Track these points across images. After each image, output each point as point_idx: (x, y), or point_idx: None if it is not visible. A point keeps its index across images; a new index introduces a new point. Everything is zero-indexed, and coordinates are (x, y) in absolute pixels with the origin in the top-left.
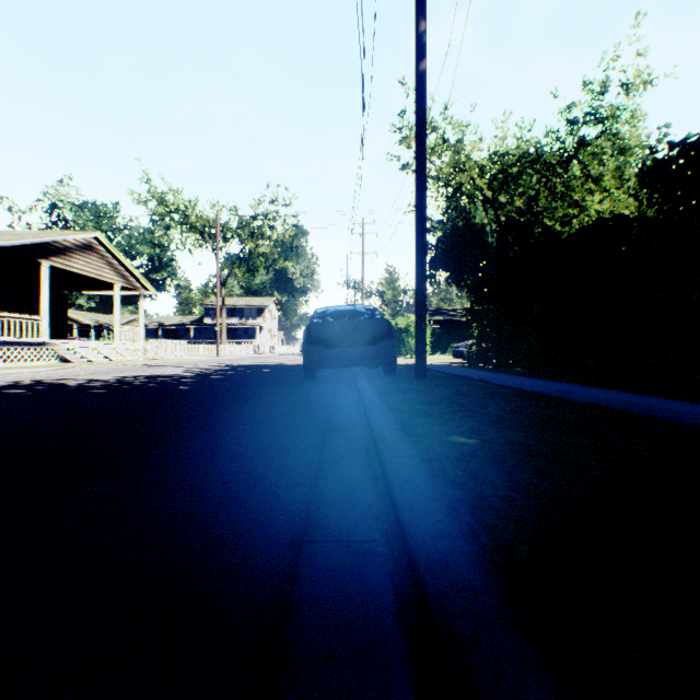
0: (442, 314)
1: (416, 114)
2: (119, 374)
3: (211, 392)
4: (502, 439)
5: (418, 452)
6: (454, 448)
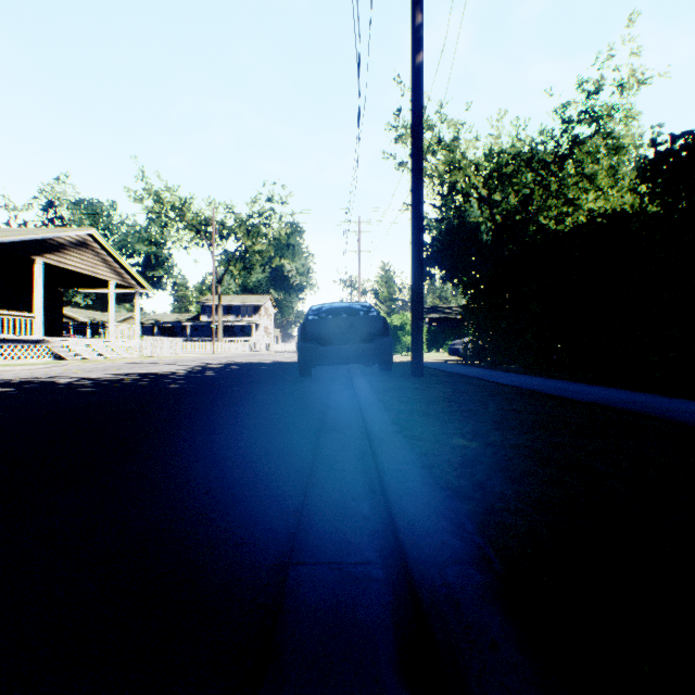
0: (437, 312)
1: (412, 108)
2: (112, 372)
3: (203, 390)
4: (506, 442)
5: (417, 457)
6: (456, 453)
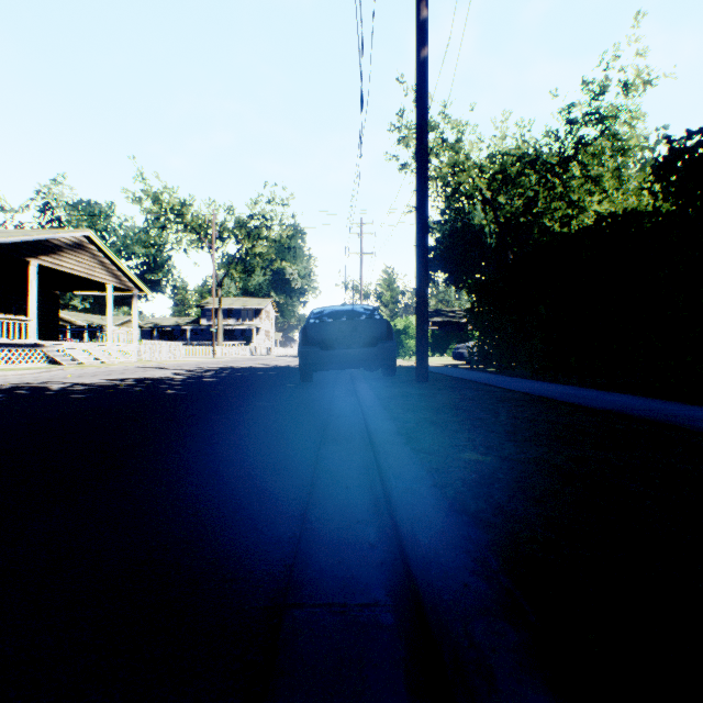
0: (441, 315)
1: (417, 104)
2: (107, 377)
3: (200, 396)
4: (523, 455)
5: (428, 473)
6: (470, 469)
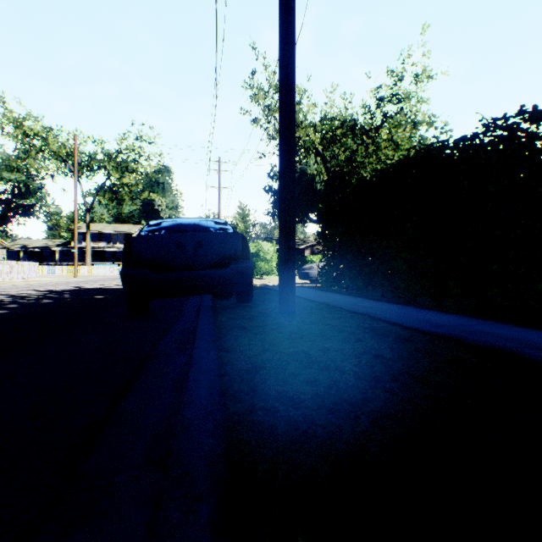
0: None
1: None
2: None
3: None
4: None
5: None
6: None
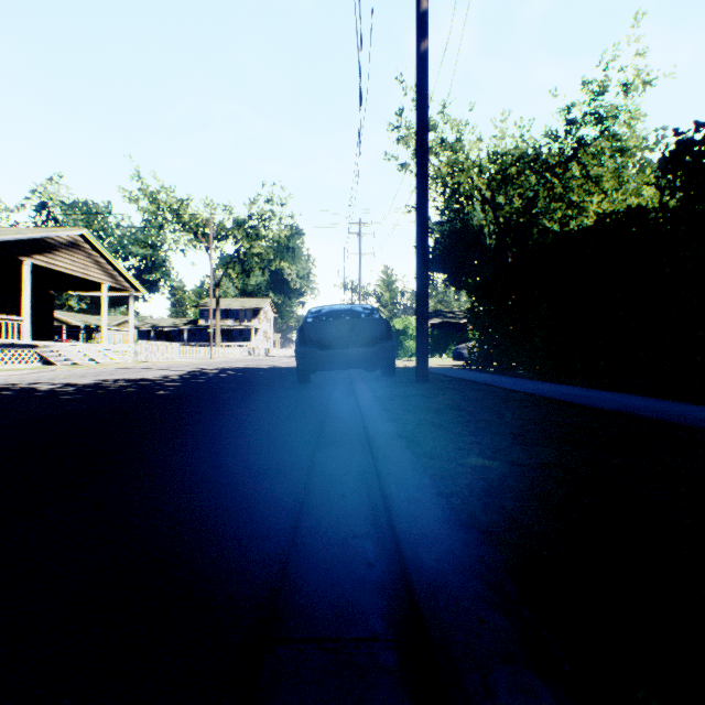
0: (440, 316)
1: (417, 98)
2: (100, 378)
3: (193, 397)
4: (534, 460)
5: (431, 481)
6: (477, 475)
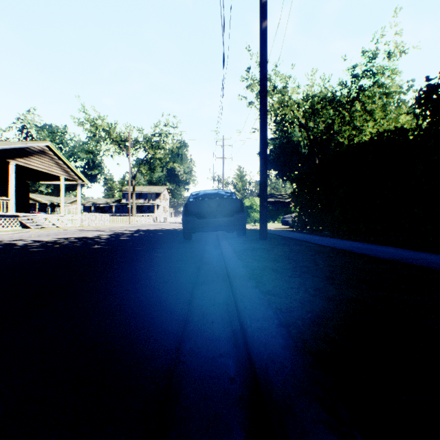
0: (273, 197)
1: (260, 58)
2: (57, 236)
3: (115, 250)
4: (343, 296)
5: (274, 313)
6: (306, 308)
